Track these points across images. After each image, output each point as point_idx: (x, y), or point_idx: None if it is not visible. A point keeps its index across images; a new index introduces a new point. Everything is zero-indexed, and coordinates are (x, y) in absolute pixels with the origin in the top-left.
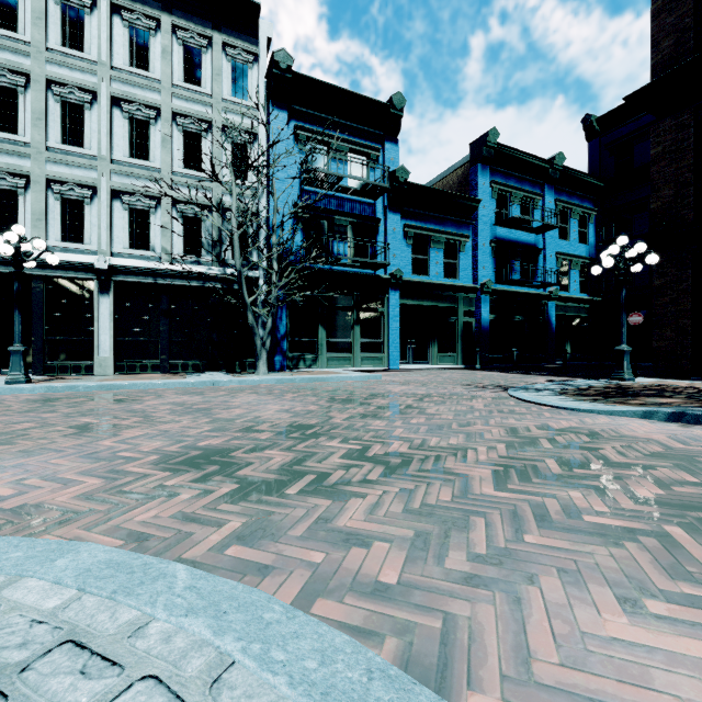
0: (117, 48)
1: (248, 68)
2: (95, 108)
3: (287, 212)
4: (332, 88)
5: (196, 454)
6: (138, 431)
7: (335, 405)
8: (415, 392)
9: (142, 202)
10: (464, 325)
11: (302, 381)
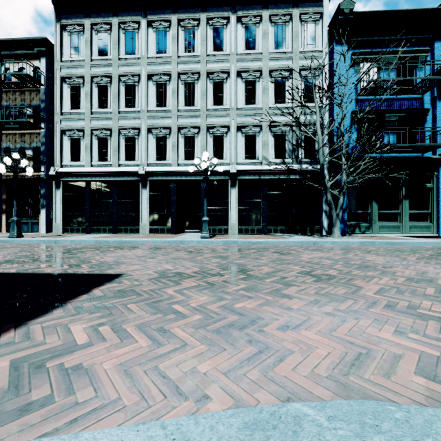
0: (239, 42)
1: (315, 25)
2: (228, 81)
3: (346, 118)
4: (386, 13)
5: None
6: (367, 284)
7: None
8: None
9: (251, 130)
10: None
11: (380, 244)
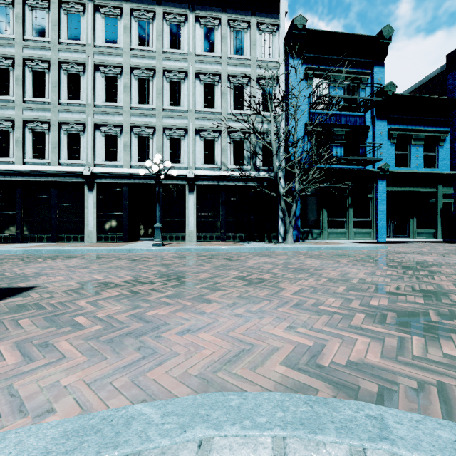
0: (197, 43)
1: (272, 36)
2: (186, 81)
3: (300, 129)
4: (334, 34)
5: (394, 315)
6: (291, 286)
7: (406, 271)
8: (453, 262)
9: (210, 135)
10: (442, 205)
11: (325, 249)
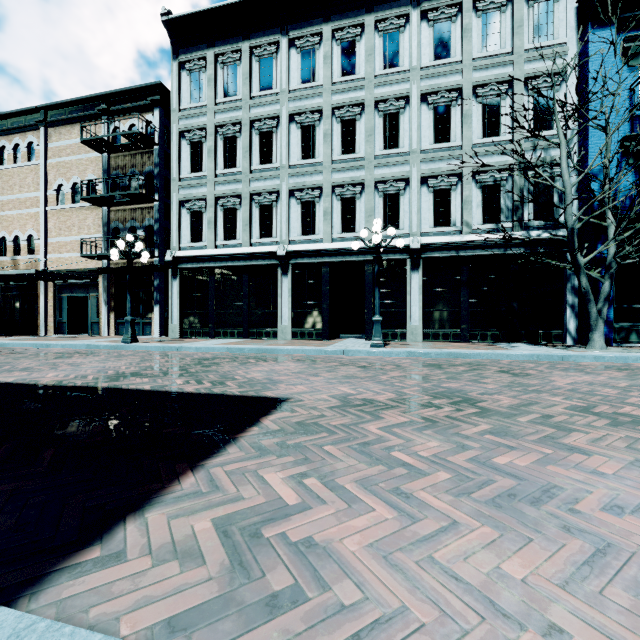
0: (423, 50)
1: (553, 3)
2: (407, 110)
3: (611, 150)
4: None
5: None
6: None
7: None
8: None
9: (444, 182)
10: None
11: None
